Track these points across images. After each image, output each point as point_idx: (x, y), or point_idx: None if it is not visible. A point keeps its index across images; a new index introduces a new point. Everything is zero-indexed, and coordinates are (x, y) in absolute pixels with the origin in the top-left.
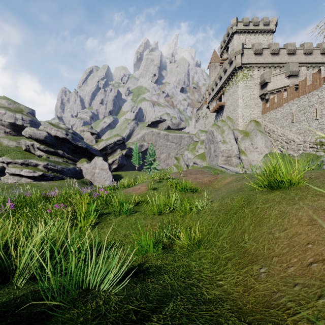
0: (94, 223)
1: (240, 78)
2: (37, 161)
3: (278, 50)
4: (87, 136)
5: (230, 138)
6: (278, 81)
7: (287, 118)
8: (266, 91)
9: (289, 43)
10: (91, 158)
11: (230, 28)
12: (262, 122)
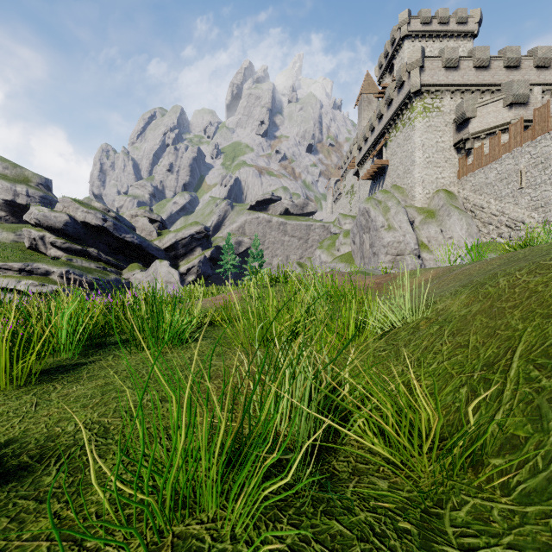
0: (61, 366)
1: (419, 113)
2: (49, 266)
3: (487, 60)
4: (142, 225)
5: (401, 220)
6: (489, 115)
7: (508, 180)
8: (467, 134)
9: (509, 47)
10: (148, 263)
11: (396, 29)
12: (458, 192)
